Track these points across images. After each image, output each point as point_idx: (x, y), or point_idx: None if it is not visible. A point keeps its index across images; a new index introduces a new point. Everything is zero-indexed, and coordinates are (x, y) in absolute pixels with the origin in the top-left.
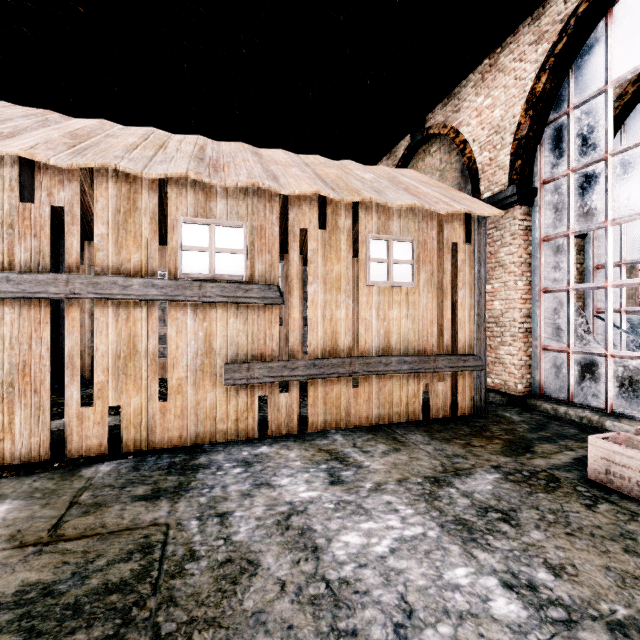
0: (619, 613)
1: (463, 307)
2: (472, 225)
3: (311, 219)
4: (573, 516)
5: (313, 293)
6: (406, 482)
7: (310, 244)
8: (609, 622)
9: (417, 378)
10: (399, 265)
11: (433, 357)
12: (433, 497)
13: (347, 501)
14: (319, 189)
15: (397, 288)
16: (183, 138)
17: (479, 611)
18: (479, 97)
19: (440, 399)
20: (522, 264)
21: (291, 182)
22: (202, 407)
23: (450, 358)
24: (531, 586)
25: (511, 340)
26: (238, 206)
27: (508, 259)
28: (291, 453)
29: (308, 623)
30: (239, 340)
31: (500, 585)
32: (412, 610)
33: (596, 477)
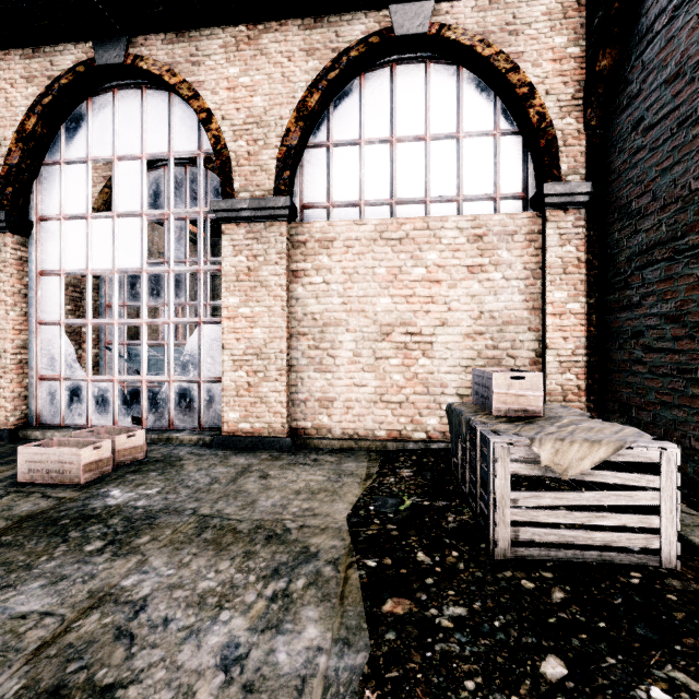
0: None
1: None
2: None
3: None
4: None
5: None
6: None
7: None
8: None
9: None
10: None
11: None
12: None
13: None
14: None
15: None
16: None
17: None
18: None
19: None
20: (16, 294)
21: None
22: None
23: None
24: None
25: (3, 372)
26: None
27: None
28: None
29: None
30: None
31: None
32: None
33: (23, 478)
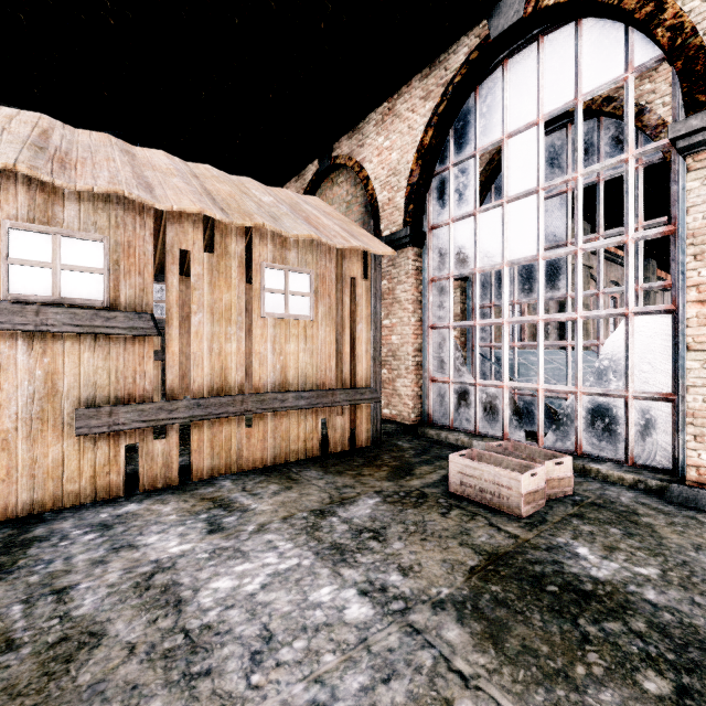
0: (443, 593)
1: (361, 341)
2: (369, 262)
3: (195, 240)
4: (430, 524)
5: (198, 324)
6: (291, 518)
7: (194, 268)
8: (434, 602)
9: (315, 413)
10: (297, 297)
11: (331, 391)
12: (315, 528)
13: (224, 547)
14: (204, 208)
15: (295, 321)
16: (16, 113)
17: (334, 620)
18: (380, 137)
19: (339, 433)
20: (414, 302)
21: (169, 195)
22: (41, 465)
23: (348, 392)
24: (383, 589)
25: (406, 373)
26: (96, 215)
27: (403, 296)
28: (166, 507)
29: (157, 677)
30: (98, 379)
31: (357, 594)
32: (272, 635)
33: (455, 489)
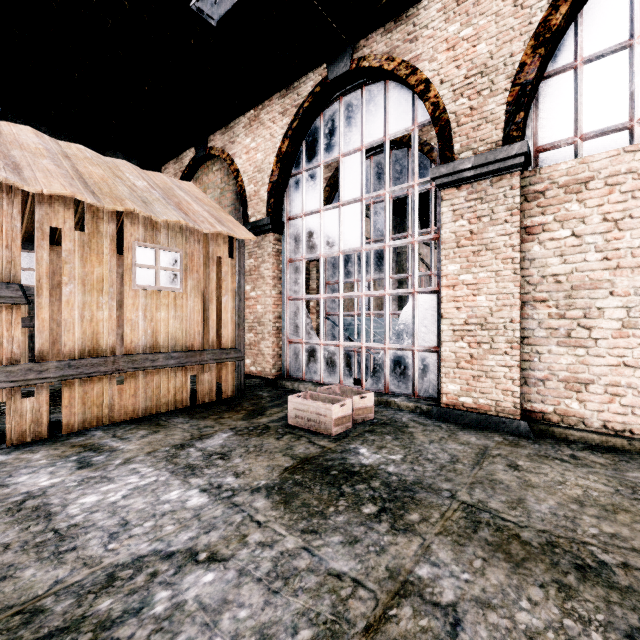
0: (261, 484)
1: (227, 310)
2: (234, 244)
3: (66, 219)
4: (266, 445)
5: (69, 294)
6: (155, 452)
7: (65, 244)
8: (254, 489)
9: (185, 371)
10: (167, 272)
11: (199, 352)
12: (174, 457)
13: (92, 477)
14: (75, 192)
15: (165, 292)
16: None
17: (178, 508)
18: (248, 138)
19: (206, 387)
20: (275, 278)
21: (39, 178)
22: None
23: (215, 352)
24: (219, 486)
25: (268, 336)
26: None
27: (266, 273)
28: (36, 455)
29: (30, 558)
30: None
31: (199, 492)
32: (128, 522)
33: (292, 421)
